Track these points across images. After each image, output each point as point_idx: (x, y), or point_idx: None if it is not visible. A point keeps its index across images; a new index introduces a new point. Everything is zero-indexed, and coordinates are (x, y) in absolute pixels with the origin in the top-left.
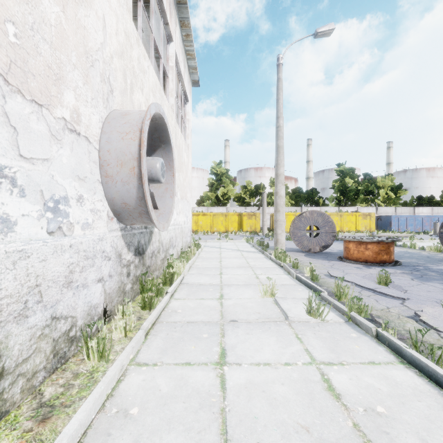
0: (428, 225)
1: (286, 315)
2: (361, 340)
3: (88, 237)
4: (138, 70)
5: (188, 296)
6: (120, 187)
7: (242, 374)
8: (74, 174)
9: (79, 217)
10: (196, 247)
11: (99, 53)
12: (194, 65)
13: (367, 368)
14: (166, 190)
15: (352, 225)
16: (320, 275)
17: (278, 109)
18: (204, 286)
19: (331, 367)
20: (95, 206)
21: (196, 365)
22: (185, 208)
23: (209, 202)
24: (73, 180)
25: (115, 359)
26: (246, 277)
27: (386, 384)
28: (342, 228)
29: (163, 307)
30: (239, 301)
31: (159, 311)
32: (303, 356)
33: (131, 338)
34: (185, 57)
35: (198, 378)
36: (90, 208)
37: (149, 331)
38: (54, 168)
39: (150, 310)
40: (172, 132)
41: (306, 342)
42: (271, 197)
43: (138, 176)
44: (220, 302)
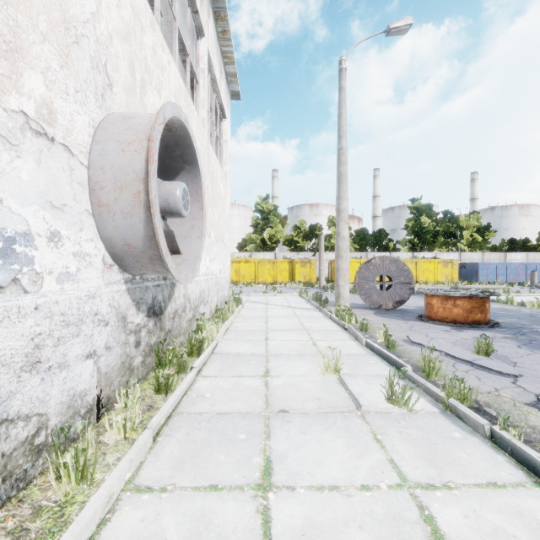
0: (523, 274)
1: (357, 403)
2: (469, 444)
3: (70, 294)
4: (152, 63)
5: (221, 372)
6: (120, 221)
7: (297, 507)
8: (43, 199)
9: (53, 263)
10: (236, 303)
11: (88, 27)
12: (233, 71)
13: (488, 495)
14: (192, 227)
15: (430, 275)
16: (398, 341)
17: (340, 127)
18: (244, 358)
19: (433, 493)
20: (81, 248)
21: (227, 491)
22: (221, 253)
23: (253, 246)
24: (40, 208)
25: (104, 480)
26: (300, 344)
27: (523, 527)
28: (417, 279)
29: (184, 390)
30: (290, 380)
31: (178, 397)
32: (388, 473)
33: (133, 442)
34: (221, 60)
35: (227, 515)
36: (72, 251)
37: (162, 429)
38: (4, 188)
39: (166, 394)
40: (203, 154)
41: (390, 447)
42: (330, 240)
43: (146, 204)
44: (265, 381)
